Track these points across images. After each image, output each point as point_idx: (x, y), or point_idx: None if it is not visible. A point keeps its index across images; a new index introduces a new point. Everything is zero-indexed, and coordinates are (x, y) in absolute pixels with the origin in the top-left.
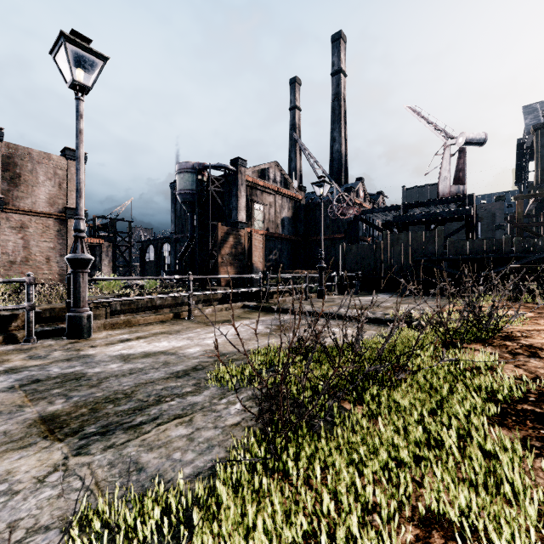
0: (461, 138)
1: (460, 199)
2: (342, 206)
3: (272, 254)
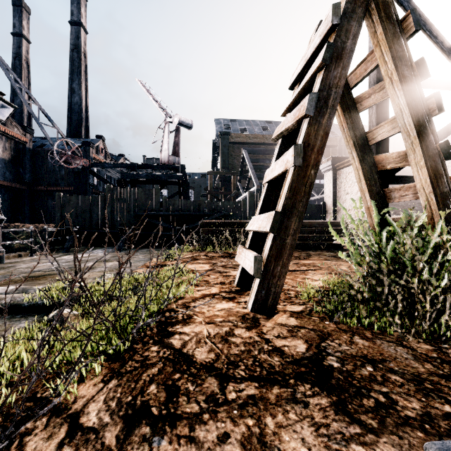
0: (176, 118)
1: (176, 167)
2: (66, 153)
3: None
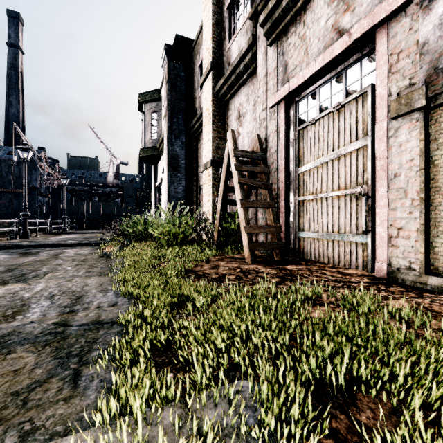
0: (119, 160)
1: (118, 187)
2: (50, 178)
3: None
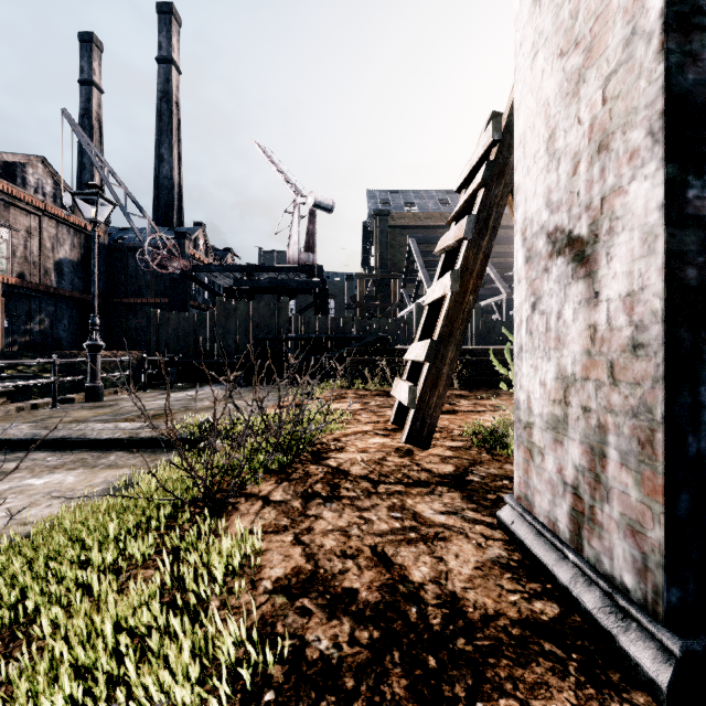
0: (311, 198)
1: (310, 269)
2: (160, 253)
3: (33, 321)
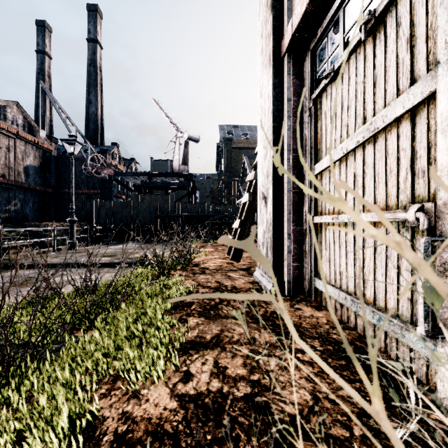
0: (186, 134)
1: (185, 175)
2: (96, 165)
3: (11, 204)
